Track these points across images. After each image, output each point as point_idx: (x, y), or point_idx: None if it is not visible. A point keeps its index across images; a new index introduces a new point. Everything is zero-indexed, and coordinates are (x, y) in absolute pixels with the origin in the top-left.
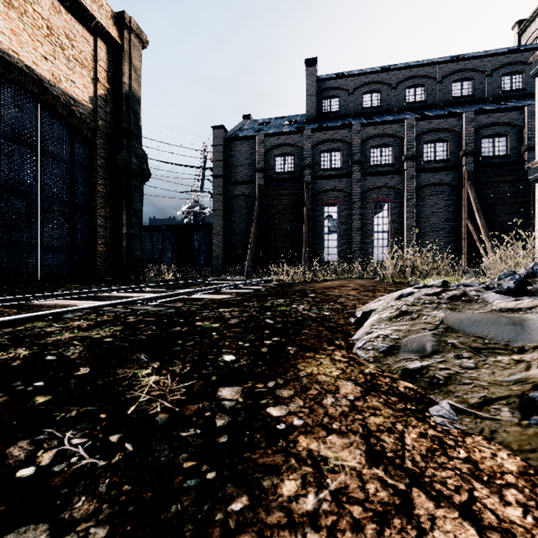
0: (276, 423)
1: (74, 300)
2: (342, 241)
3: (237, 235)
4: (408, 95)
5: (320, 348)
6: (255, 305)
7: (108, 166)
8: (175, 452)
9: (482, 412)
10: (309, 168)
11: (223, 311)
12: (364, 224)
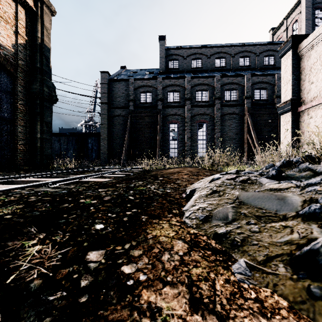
0: (126, 279)
1: None
2: (180, 145)
3: (116, 140)
4: (217, 62)
5: (163, 216)
6: (124, 186)
7: (26, 91)
8: (39, 318)
9: (267, 268)
10: (161, 101)
11: (101, 191)
12: (192, 135)
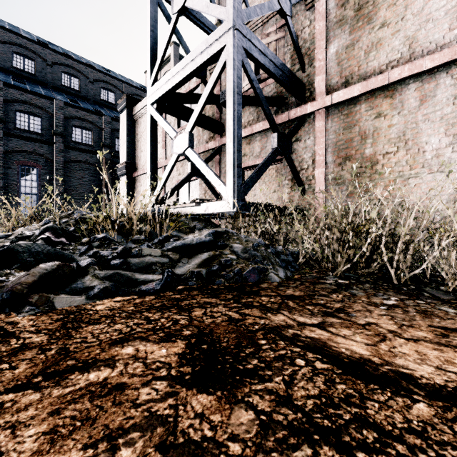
0: None
1: None
2: None
3: None
4: (65, 79)
5: None
6: None
7: None
8: None
9: None
10: None
11: None
12: (8, 184)
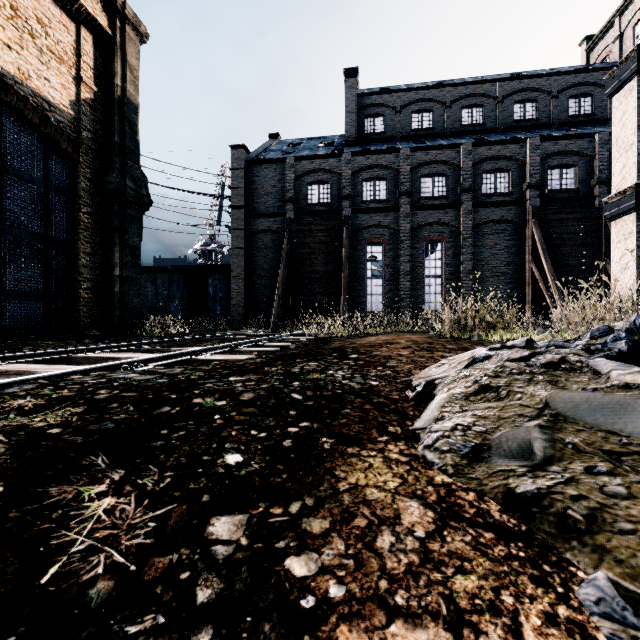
0: (299, 594)
1: (41, 363)
2: (388, 287)
3: (262, 279)
4: (465, 116)
5: (368, 439)
6: (279, 371)
7: (96, 189)
8: None
9: None
10: (349, 199)
11: (234, 381)
12: (414, 268)
